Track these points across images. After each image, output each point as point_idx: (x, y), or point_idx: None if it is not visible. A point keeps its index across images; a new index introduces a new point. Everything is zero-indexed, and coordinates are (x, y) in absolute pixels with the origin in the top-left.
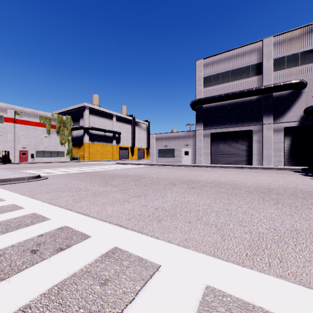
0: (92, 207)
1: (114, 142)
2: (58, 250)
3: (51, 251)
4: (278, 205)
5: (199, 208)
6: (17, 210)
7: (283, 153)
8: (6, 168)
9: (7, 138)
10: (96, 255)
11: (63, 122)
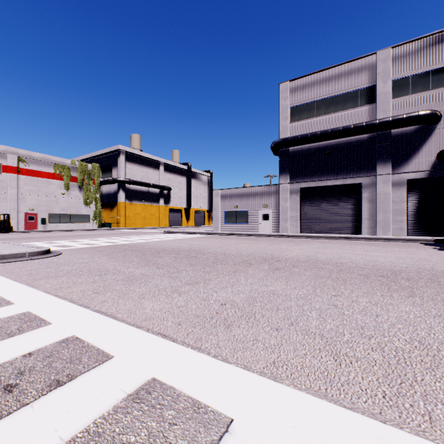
0: (121, 302)
1: (162, 202)
2: (52, 386)
3: (39, 388)
4: (415, 298)
5: (291, 303)
6: (2, 306)
7: (407, 217)
8: (3, 240)
9: (7, 196)
10: (118, 396)
11: (88, 173)
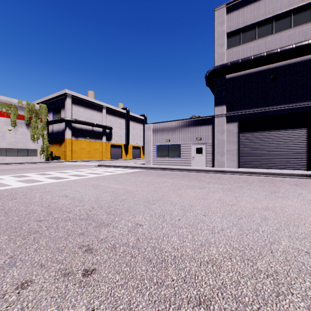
0: None
1: (104, 139)
2: None
3: None
4: None
5: None
6: None
7: None
8: None
9: None
10: None
11: (36, 113)
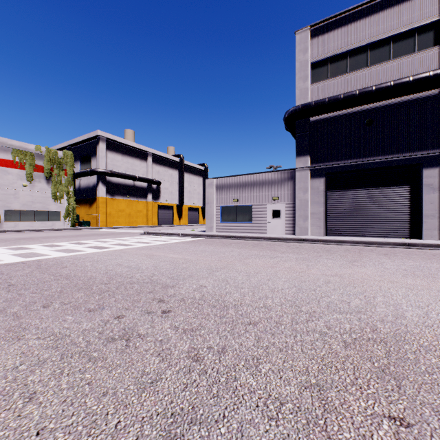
0: None
1: (150, 197)
2: None
3: None
4: None
5: None
6: None
7: None
8: None
9: None
10: None
11: (59, 162)
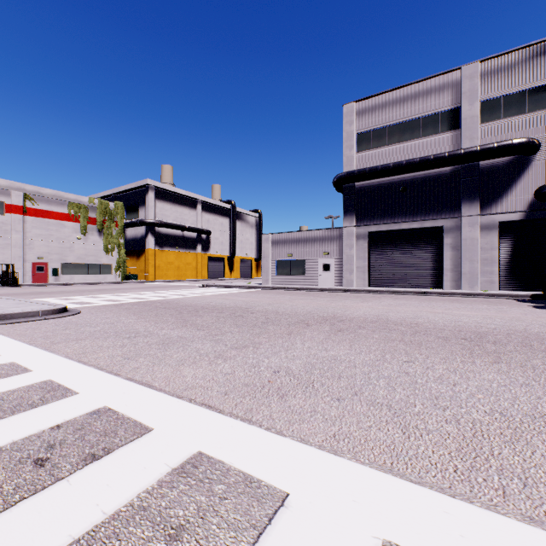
0: (157, 369)
1: (199, 248)
2: (87, 460)
3: (74, 462)
4: (500, 365)
5: (356, 370)
6: (18, 374)
7: (498, 268)
8: (7, 295)
9: (11, 241)
10: (161, 471)
11: (110, 214)
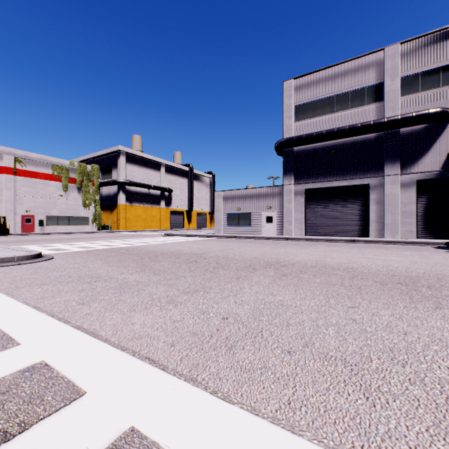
0: (107, 315)
1: (163, 204)
2: None
3: None
4: (443, 311)
5: (303, 316)
6: None
7: (416, 220)
8: None
9: (3, 197)
10: None
11: (88, 175)
